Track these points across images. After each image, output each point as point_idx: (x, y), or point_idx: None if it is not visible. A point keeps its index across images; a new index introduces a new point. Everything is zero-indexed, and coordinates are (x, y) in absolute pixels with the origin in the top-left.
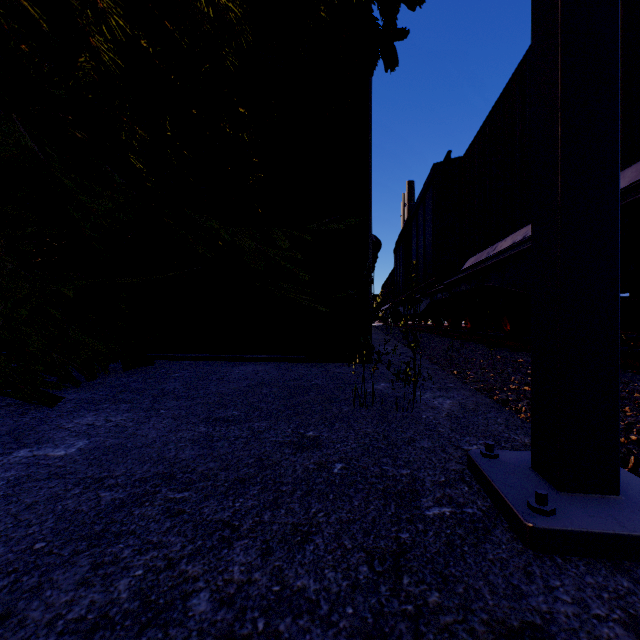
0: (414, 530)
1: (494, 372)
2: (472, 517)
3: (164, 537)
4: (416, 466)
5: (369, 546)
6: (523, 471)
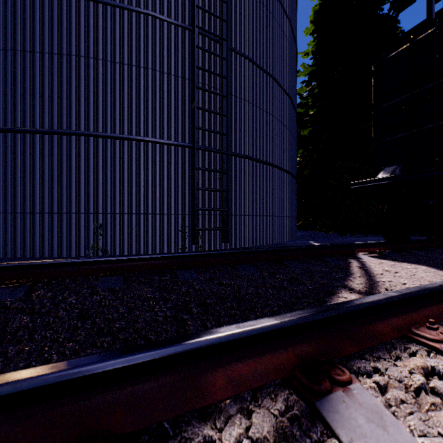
0: None
1: None
2: None
3: None
4: None
5: None
6: None
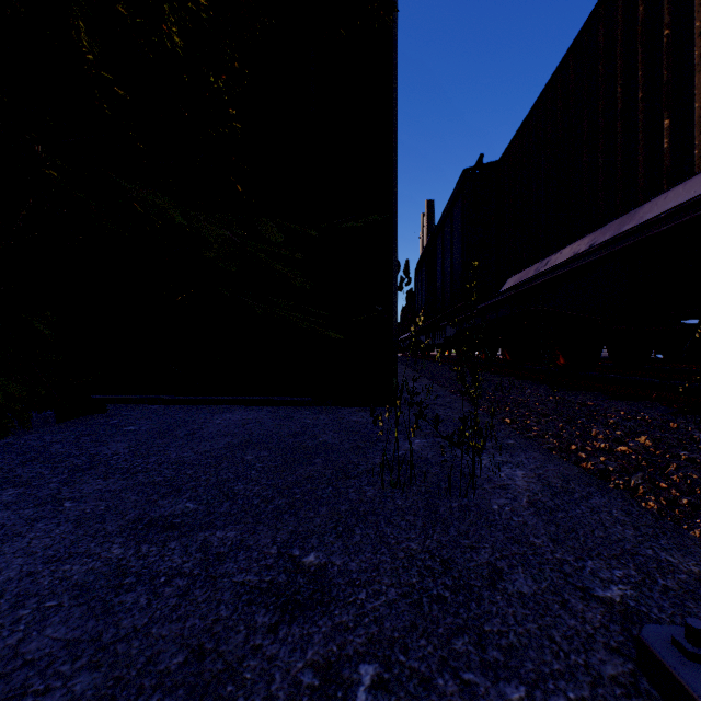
0: None
1: (564, 422)
2: None
3: None
4: (531, 667)
5: None
6: None
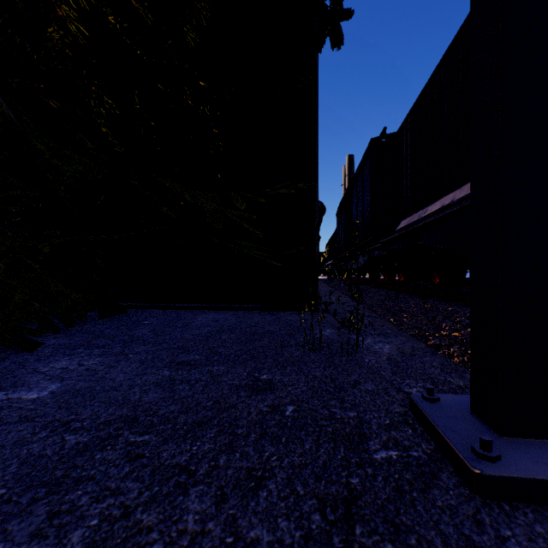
0: (363, 475)
1: (426, 319)
2: (418, 461)
3: (122, 483)
4: (362, 408)
5: (321, 492)
6: (463, 415)
